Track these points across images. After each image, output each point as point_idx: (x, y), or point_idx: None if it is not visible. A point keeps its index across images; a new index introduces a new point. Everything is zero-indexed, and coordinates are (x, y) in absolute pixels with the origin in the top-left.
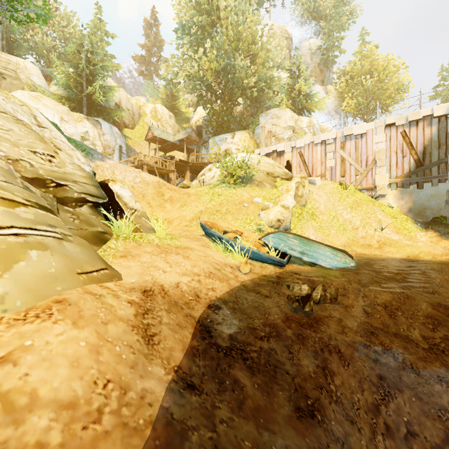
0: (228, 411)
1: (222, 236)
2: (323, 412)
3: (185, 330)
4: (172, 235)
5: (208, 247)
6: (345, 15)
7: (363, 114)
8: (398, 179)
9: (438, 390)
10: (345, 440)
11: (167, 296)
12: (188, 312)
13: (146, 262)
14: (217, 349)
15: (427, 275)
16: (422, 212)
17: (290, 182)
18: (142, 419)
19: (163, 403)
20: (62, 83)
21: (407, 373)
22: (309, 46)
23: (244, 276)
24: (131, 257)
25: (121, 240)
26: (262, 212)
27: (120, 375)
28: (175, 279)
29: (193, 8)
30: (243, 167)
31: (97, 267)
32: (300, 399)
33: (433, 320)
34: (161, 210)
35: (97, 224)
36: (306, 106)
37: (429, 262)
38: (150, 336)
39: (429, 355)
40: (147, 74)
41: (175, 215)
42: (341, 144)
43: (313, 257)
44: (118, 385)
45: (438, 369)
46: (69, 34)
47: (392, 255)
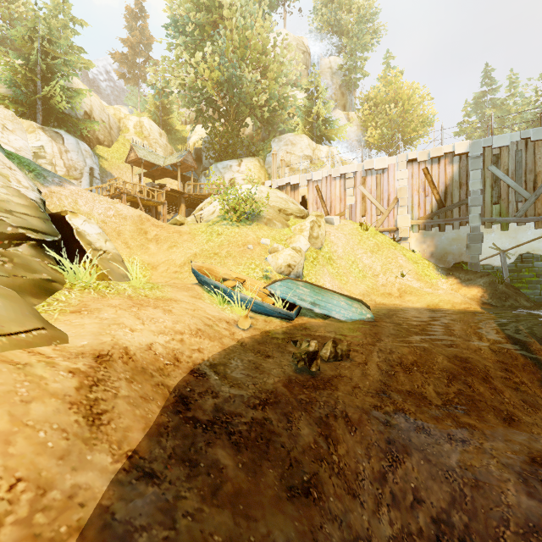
0: (197, 501)
1: (218, 284)
2: (320, 488)
3: (152, 404)
4: (154, 284)
5: (200, 298)
6: (369, 34)
7: (388, 146)
8: (420, 221)
9: (448, 449)
10: (344, 517)
11: (132, 361)
12: (160, 380)
13: (107, 319)
14: (194, 425)
15: (446, 325)
16: (444, 257)
17: (304, 221)
18: (66, 525)
19: (102, 500)
20: (4, 77)
21: (418, 434)
22: (329, 64)
23: (243, 333)
24: (87, 312)
25: (76, 290)
26: (269, 256)
27: (39, 470)
28: (148, 339)
29: (189, 1)
30: (249, 201)
31: (27, 327)
32: (295, 476)
33: (449, 374)
34: (142, 252)
35: (42, 270)
36: (326, 134)
37: (448, 311)
38: (97, 414)
39: (441, 412)
40: (131, 78)
41: (161, 259)
42: (361, 179)
43: (325, 308)
44: (35, 484)
45: (449, 427)
46: (18, 12)
47: (412, 305)
